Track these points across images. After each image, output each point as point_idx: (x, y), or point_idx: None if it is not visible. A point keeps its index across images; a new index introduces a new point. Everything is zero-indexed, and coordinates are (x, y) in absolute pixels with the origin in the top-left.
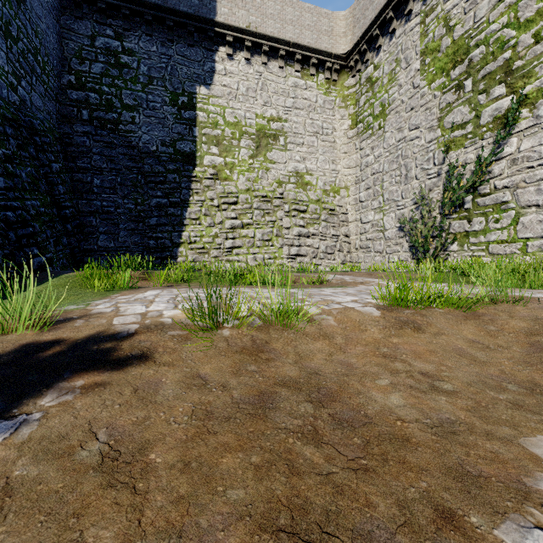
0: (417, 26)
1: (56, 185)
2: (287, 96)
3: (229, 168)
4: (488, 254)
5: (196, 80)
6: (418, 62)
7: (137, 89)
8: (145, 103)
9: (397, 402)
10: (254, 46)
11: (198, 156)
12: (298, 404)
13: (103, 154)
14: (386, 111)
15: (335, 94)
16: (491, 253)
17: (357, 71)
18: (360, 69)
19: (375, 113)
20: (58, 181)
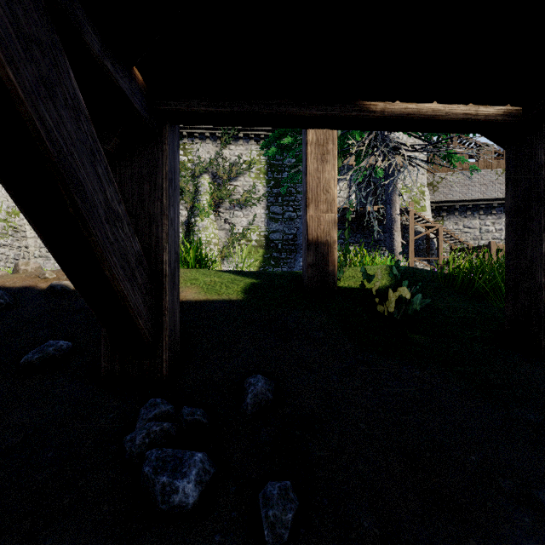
0: None
1: None
2: None
3: None
4: None
5: None
6: None
7: None
8: None
9: None
10: None
11: None
12: None
13: None
14: None
15: None
16: None
17: None
18: None
19: None
20: None
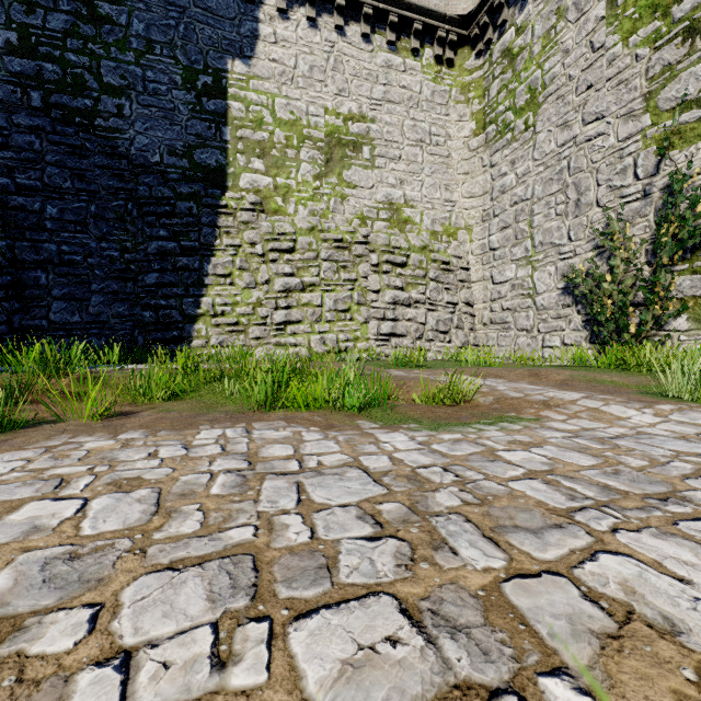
0: None
1: None
2: (374, 81)
3: (281, 194)
4: None
5: (227, 49)
6: (602, 4)
7: (127, 60)
8: (141, 84)
9: None
10: None
11: (230, 173)
12: None
13: (66, 166)
14: (538, 98)
15: (450, 82)
16: None
17: (486, 42)
18: (490, 39)
19: (518, 104)
20: None
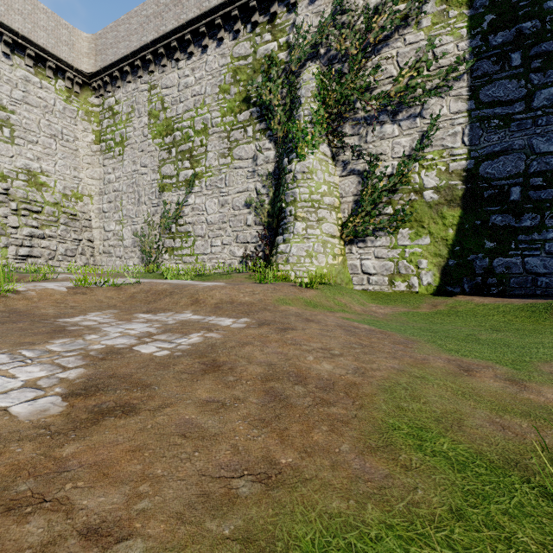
0: (146, 91)
1: None
2: (14, 86)
3: None
4: (183, 262)
5: None
6: (147, 118)
7: None
8: None
9: (51, 311)
10: None
11: None
12: (2, 314)
13: None
14: (125, 143)
15: (78, 105)
16: (184, 261)
17: (101, 95)
18: (103, 95)
19: (116, 140)
20: None
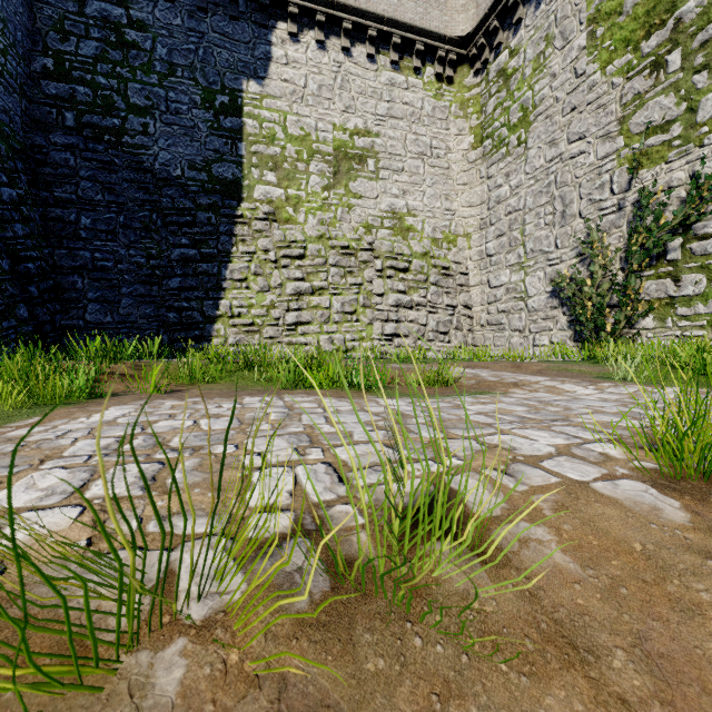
0: None
1: (10, 222)
2: (379, 98)
3: (292, 204)
4: (711, 334)
5: (242, 70)
6: (584, 35)
7: (152, 82)
8: (164, 104)
9: None
10: (329, 22)
11: (245, 186)
12: None
13: (97, 180)
14: (530, 117)
15: (450, 98)
16: None
17: (483, 62)
18: (487, 59)
19: (511, 121)
20: (15, 216)
